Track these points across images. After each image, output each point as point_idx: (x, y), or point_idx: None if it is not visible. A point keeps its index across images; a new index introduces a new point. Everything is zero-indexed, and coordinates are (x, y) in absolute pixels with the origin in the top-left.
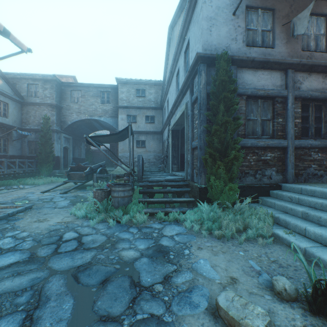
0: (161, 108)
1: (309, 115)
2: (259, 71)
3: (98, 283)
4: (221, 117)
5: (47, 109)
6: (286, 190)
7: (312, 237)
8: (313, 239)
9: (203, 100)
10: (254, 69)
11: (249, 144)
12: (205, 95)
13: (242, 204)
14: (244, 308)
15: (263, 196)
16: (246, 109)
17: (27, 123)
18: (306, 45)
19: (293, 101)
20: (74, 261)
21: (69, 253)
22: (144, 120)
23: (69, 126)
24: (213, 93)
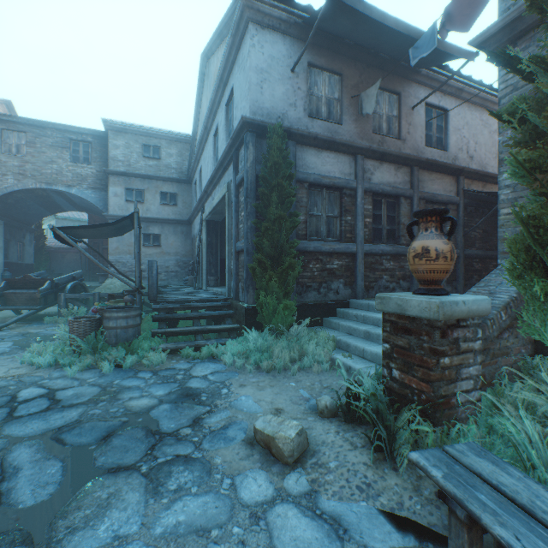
0: (188, 181)
1: (381, 214)
2: (325, 152)
3: (98, 440)
4: (274, 211)
5: None
6: (355, 308)
7: (370, 357)
8: (370, 359)
9: (251, 184)
10: (318, 149)
11: (312, 248)
12: (254, 178)
13: (299, 326)
14: (280, 424)
15: (329, 317)
16: (308, 201)
17: None
18: (378, 126)
19: (362, 196)
20: (50, 423)
21: (37, 415)
22: (158, 200)
23: None
24: (264, 177)
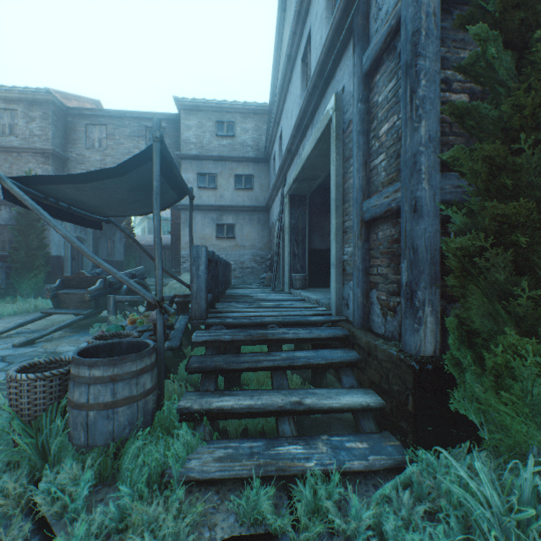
0: (266, 159)
1: None
2: None
3: None
4: None
5: (34, 159)
6: None
7: None
8: None
9: (429, 18)
10: None
11: None
12: (435, 0)
13: None
14: None
15: None
16: None
17: None
18: None
19: None
20: None
21: None
22: (232, 184)
23: None
24: None
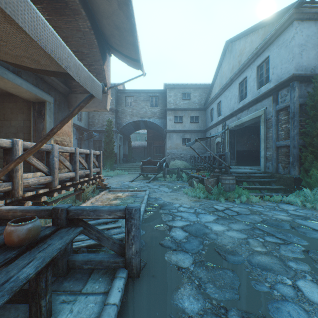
0: (204, 109)
1: None
2: None
3: (290, 228)
4: None
5: (108, 113)
6: None
7: None
8: None
9: (296, 109)
10: None
11: None
12: (298, 106)
13: None
14: None
15: None
16: None
17: (92, 126)
18: None
19: None
20: (253, 219)
21: (240, 216)
22: (189, 120)
23: (123, 127)
24: (312, 105)
